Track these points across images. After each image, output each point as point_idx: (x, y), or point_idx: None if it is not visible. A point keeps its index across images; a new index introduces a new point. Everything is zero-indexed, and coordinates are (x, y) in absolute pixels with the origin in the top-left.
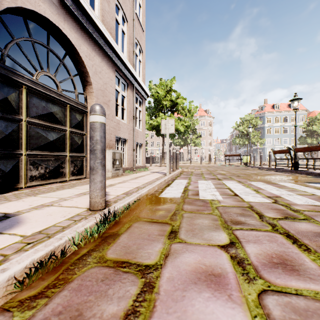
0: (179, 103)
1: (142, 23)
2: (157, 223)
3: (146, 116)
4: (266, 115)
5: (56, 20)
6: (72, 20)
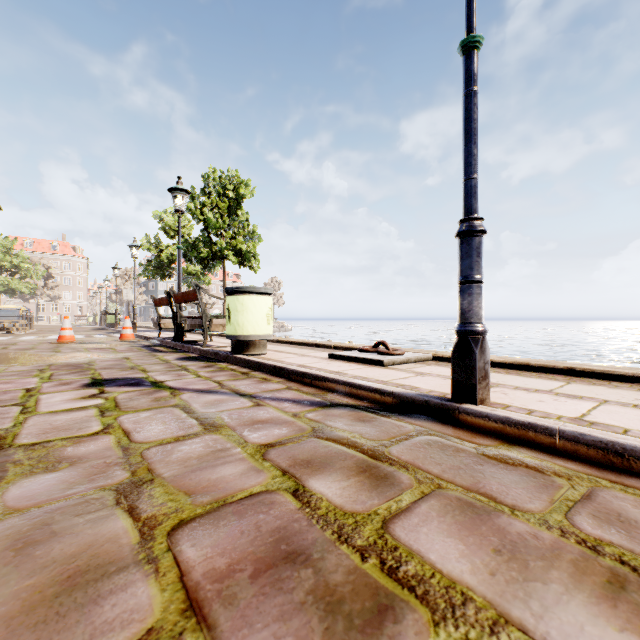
0: (24, 266)
1: None
2: None
3: None
4: None
5: None
6: None
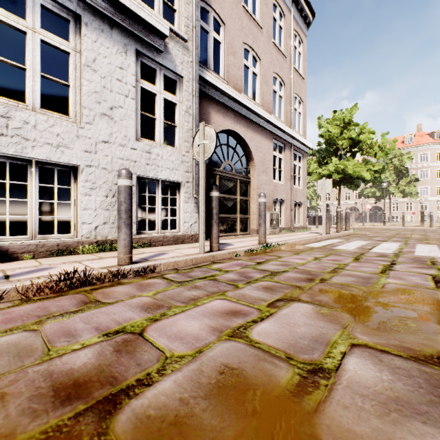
0: (363, 139)
1: (302, 70)
2: (291, 252)
3: (312, 164)
4: None
5: (233, 127)
6: (241, 119)
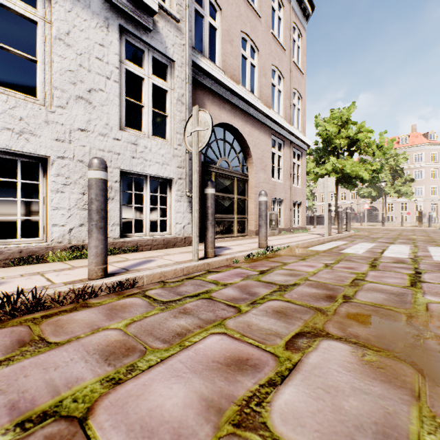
0: (361, 138)
1: (301, 65)
2: (296, 256)
3: (310, 163)
4: None
5: (230, 120)
6: (239, 113)
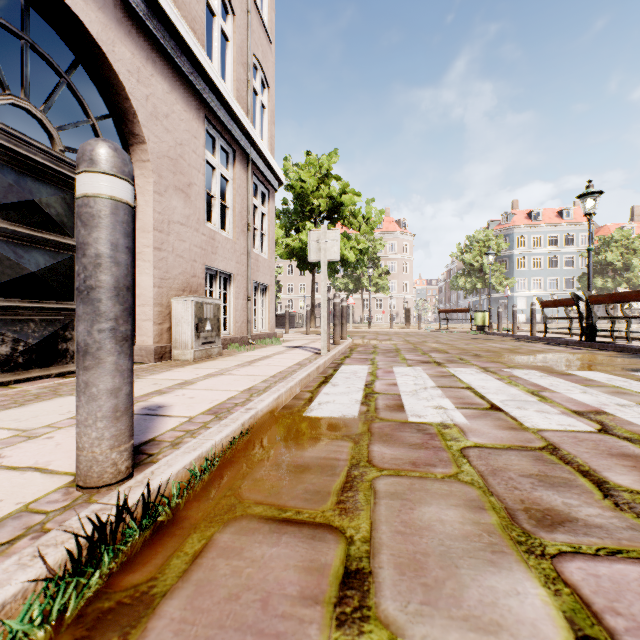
0: (347, 203)
1: (268, 25)
2: (298, 529)
3: (277, 230)
4: (517, 232)
5: None
6: None
